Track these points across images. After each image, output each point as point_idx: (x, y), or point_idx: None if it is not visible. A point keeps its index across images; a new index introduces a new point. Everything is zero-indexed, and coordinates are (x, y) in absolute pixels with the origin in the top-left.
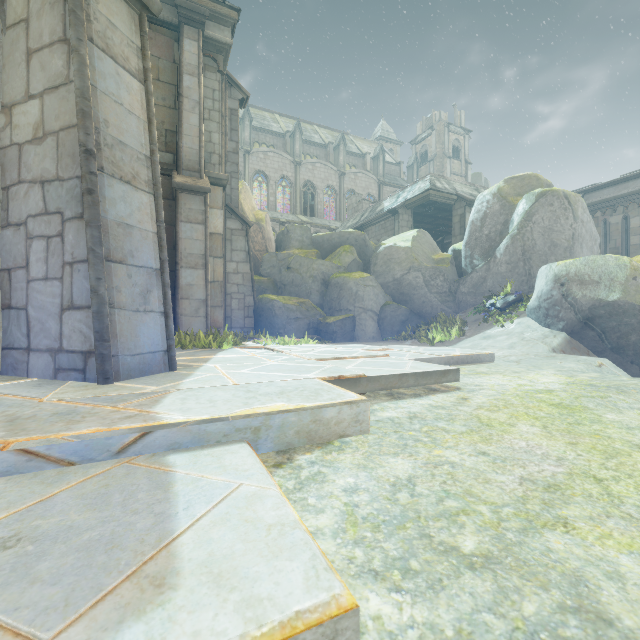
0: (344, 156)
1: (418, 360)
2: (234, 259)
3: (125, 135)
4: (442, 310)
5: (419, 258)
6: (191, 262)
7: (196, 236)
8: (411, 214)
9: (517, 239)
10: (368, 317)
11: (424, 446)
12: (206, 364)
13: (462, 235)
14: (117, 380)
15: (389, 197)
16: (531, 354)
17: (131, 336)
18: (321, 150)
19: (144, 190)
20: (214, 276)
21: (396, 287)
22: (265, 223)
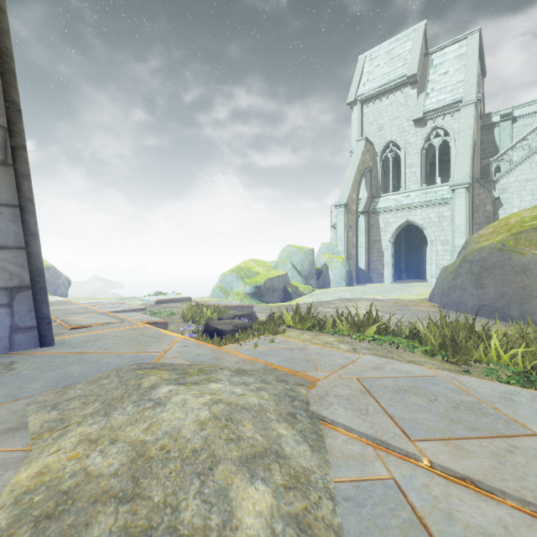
0: None
1: None
2: None
3: None
4: None
5: None
6: None
7: None
8: None
9: None
10: None
11: None
12: None
13: None
14: None
15: None
16: None
17: None
18: None
19: None
20: None
21: None
22: None
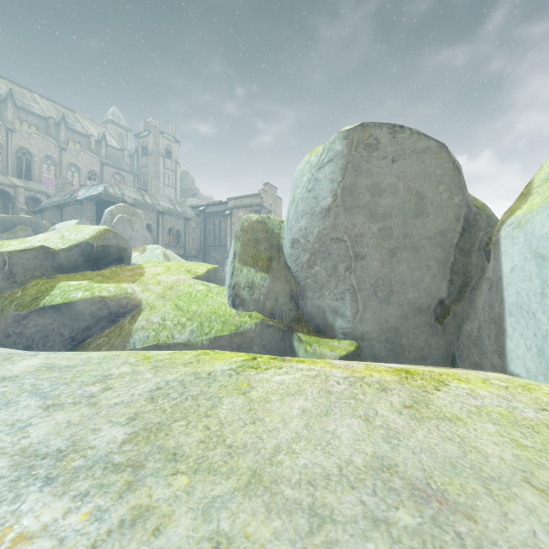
0: (65, 134)
1: None
2: None
3: None
4: None
5: None
6: None
7: None
8: (94, 204)
9: None
10: None
11: None
12: None
13: None
14: None
15: (84, 188)
16: None
17: None
18: (41, 121)
19: None
20: None
21: None
22: None
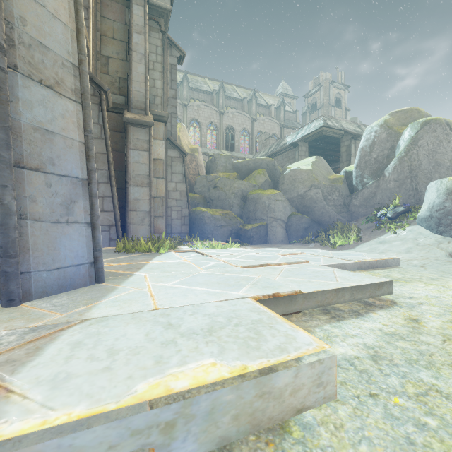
0: (255, 107)
1: (334, 265)
2: (173, 180)
3: (47, 38)
4: (338, 219)
5: (318, 178)
6: (138, 181)
7: (142, 160)
8: (308, 146)
9: (404, 160)
10: (278, 225)
11: (445, 448)
12: (138, 272)
13: (348, 161)
14: (27, 300)
15: (290, 134)
16: (431, 259)
17: (48, 249)
18: (238, 103)
19: (70, 98)
20: (157, 193)
21: (300, 201)
22: (198, 154)
